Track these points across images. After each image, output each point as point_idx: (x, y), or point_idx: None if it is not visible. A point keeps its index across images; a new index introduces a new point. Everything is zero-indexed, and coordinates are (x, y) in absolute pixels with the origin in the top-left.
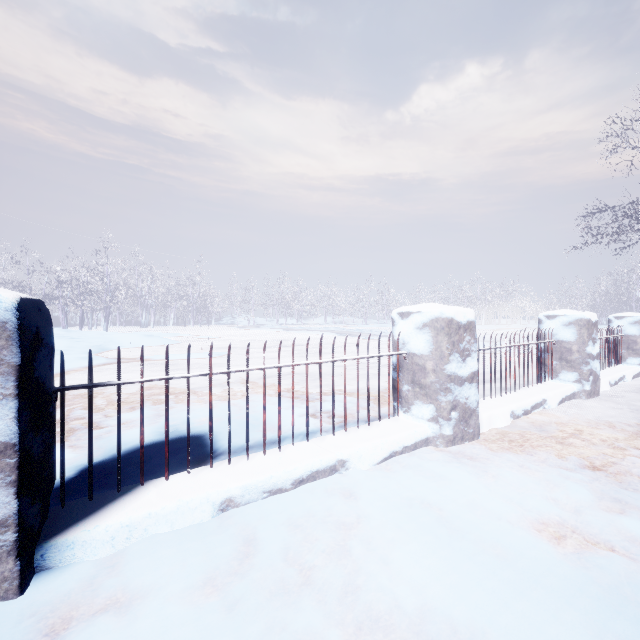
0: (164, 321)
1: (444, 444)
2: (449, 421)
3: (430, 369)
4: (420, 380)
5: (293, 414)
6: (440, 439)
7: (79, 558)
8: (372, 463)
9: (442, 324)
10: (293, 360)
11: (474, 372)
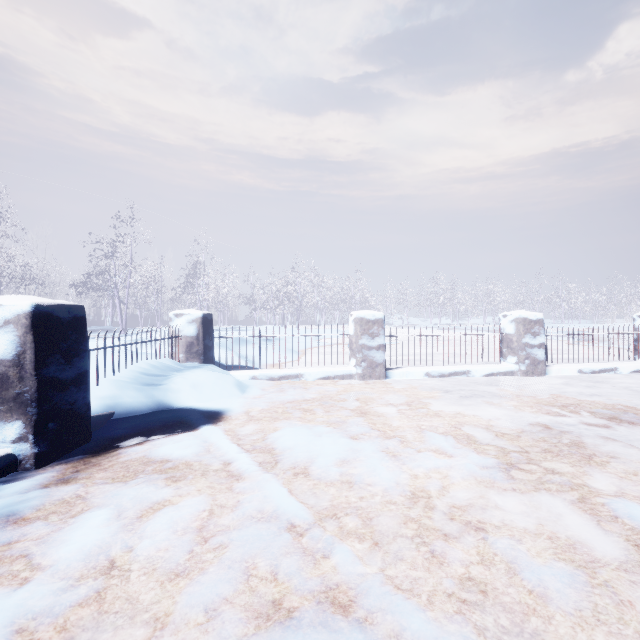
0: (331, 321)
1: (521, 374)
2: (524, 364)
3: (514, 340)
4: (510, 346)
5: (448, 353)
6: (519, 372)
7: (393, 376)
8: (481, 374)
9: (520, 320)
10: (448, 333)
11: (541, 343)
